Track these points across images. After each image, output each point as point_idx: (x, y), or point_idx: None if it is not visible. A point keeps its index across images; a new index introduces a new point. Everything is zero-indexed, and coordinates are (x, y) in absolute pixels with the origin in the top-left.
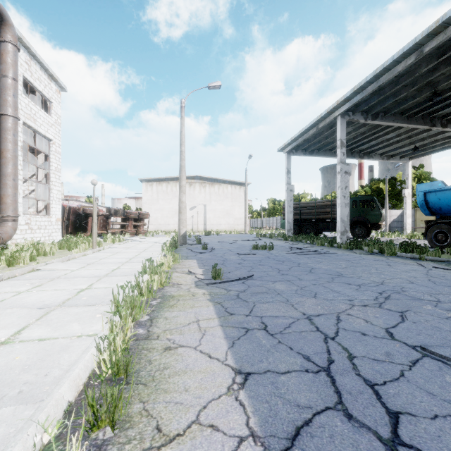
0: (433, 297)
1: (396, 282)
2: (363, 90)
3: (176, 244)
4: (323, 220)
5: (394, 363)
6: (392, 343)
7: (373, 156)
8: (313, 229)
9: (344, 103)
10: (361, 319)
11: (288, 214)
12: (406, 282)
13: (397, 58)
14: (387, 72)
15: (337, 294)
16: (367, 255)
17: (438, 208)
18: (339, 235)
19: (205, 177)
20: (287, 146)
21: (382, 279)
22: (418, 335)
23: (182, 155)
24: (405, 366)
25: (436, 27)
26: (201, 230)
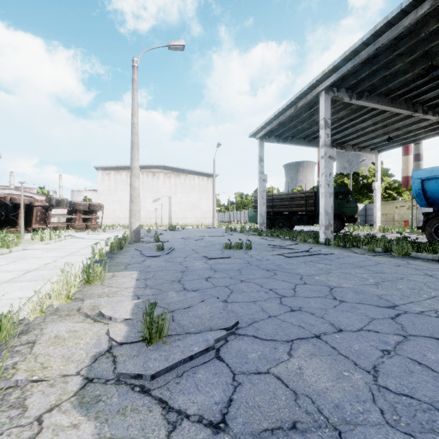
0: None
1: None
2: (356, 56)
3: (121, 243)
4: (296, 213)
5: None
6: None
7: (346, 146)
8: (287, 222)
9: (331, 74)
10: None
11: (261, 206)
12: None
13: (406, 7)
14: (388, 30)
15: None
16: (374, 256)
17: (438, 198)
18: (323, 230)
19: (170, 167)
20: (260, 131)
21: None
22: None
23: (134, 128)
24: None
25: None
26: (165, 224)
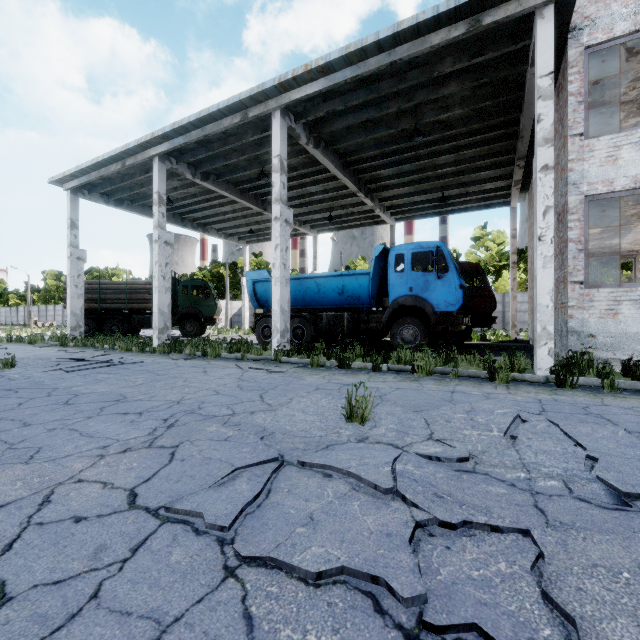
0: (229, 410)
1: (198, 397)
2: (188, 133)
3: None
4: (142, 311)
5: (97, 569)
6: (123, 519)
7: (210, 230)
8: (124, 325)
9: (163, 140)
10: (97, 484)
11: (73, 300)
12: (211, 394)
13: (223, 109)
14: (213, 122)
15: (87, 440)
16: (186, 360)
17: (265, 301)
18: (157, 334)
19: None
20: (70, 179)
21: (184, 395)
22: (178, 481)
23: None
24: (115, 567)
25: (258, 93)
26: None
